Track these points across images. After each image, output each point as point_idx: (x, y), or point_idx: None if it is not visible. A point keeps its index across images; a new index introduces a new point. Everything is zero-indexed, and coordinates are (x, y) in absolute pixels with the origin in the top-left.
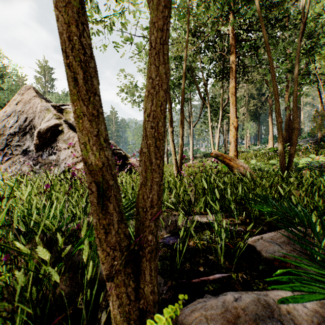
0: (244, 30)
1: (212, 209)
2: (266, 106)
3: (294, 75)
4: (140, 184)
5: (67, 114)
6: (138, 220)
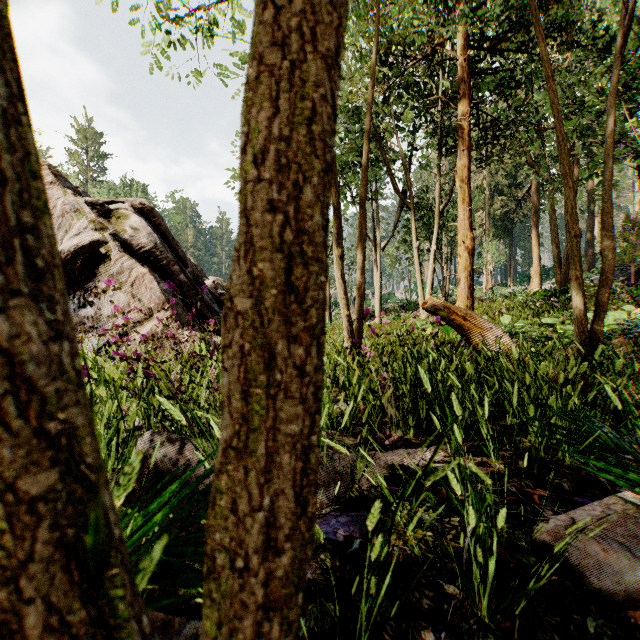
0: (487, 50)
1: (465, 476)
2: (527, 208)
3: (606, 135)
4: (221, 448)
5: (119, 221)
6: (214, 601)
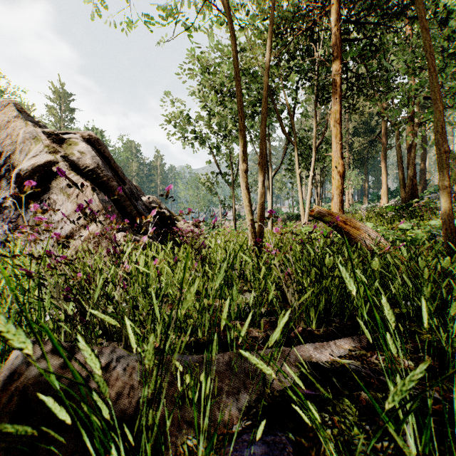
0: (354, 23)
1: None
2: (378, 147)
3: None
4: None
5: (69, 146)
6: None
